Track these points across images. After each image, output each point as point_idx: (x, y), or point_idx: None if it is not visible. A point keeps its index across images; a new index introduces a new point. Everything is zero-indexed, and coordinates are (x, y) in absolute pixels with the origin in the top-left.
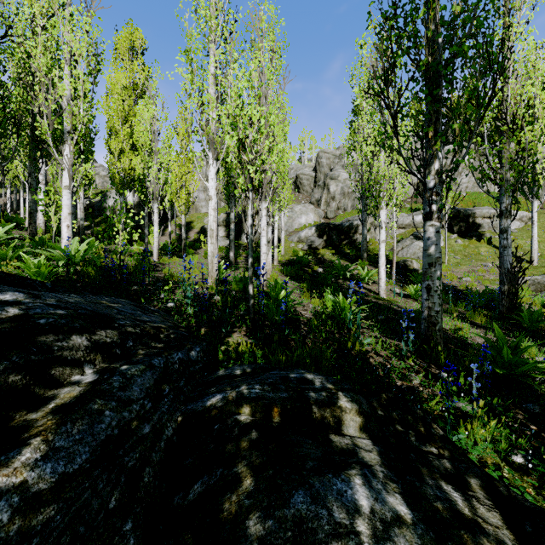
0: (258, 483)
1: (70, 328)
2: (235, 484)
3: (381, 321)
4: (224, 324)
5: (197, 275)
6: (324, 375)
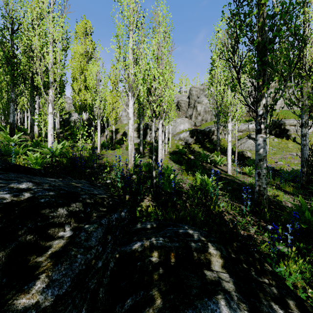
0: (165, 303)
1: (57, 203)
2: (151, 302)
3: (229, 190)
4: (139, 194)
5: (122, 161)
6: (198, 228)
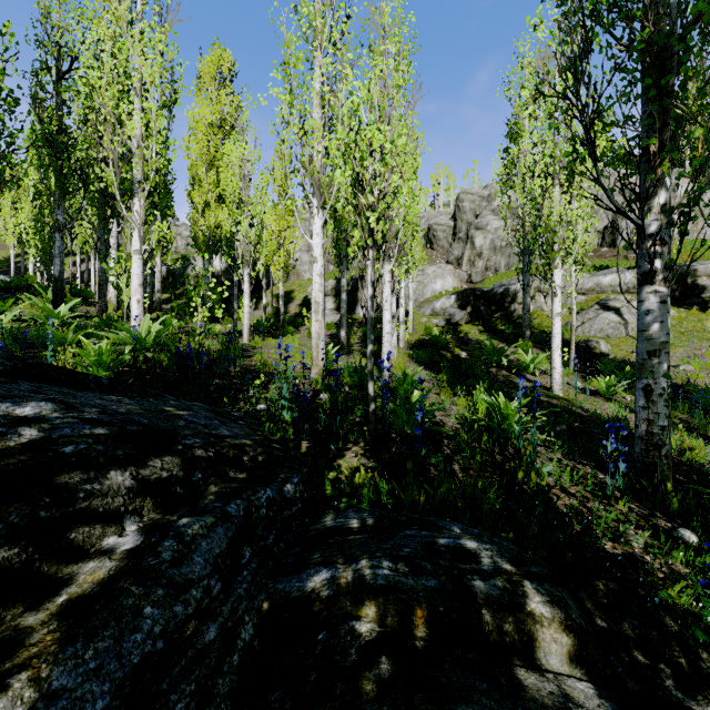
0: None
1: (108, 458)
2: None
3: (561, 434)
4: (333, 439)
5: (298, 363)
6: (488, 532)
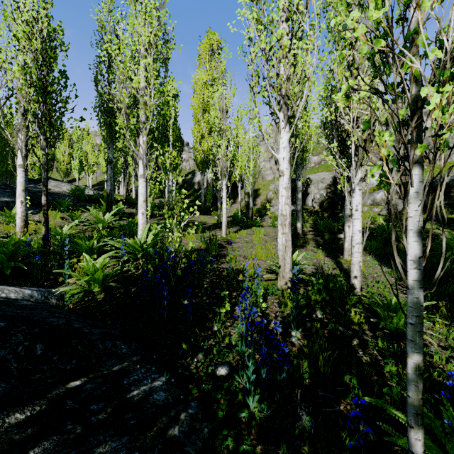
0: None
1: None
2: None
3: None
4: None
5: (264, 262)
6: None
